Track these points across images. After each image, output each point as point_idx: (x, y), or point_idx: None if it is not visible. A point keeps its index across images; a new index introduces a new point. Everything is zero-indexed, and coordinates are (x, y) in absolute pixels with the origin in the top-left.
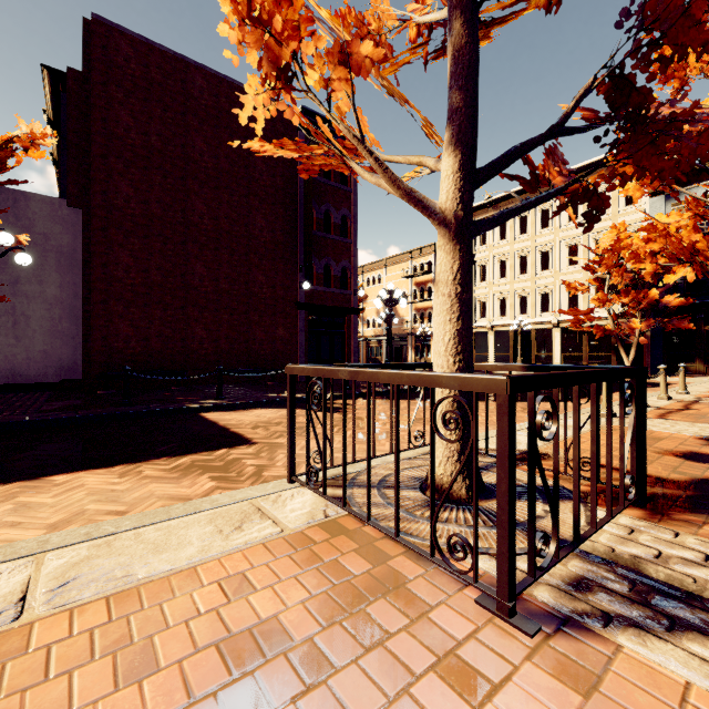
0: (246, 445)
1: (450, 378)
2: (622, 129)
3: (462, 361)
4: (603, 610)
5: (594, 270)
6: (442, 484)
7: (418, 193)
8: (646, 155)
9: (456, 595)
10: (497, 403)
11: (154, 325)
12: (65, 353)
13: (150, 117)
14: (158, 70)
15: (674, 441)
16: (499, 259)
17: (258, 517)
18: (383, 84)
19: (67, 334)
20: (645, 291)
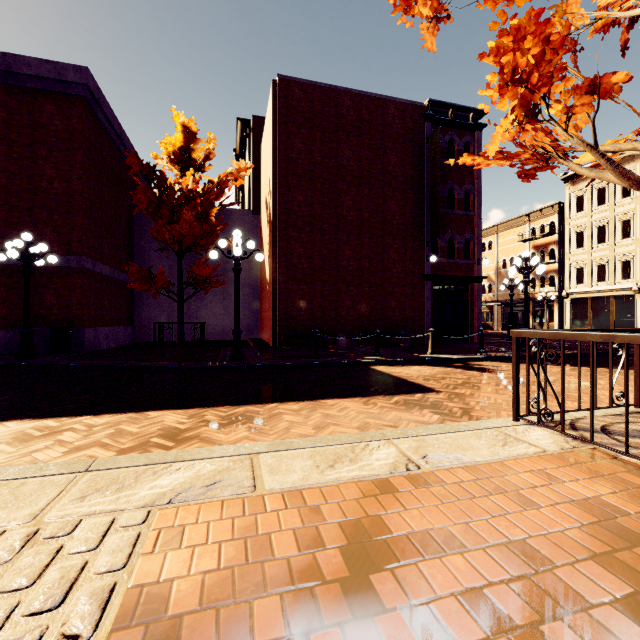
0: (434, 392)
1: None
2: None
3: None
4: None
5: None
6: None
7: None
8: None
9: None
10: None
11: (316, 298)
12: (251, 319)
13: (313, 140)
14: (319, 102)
15: None
16: None
17: (514, 440)
18: None
19: (251, 305)
20: None
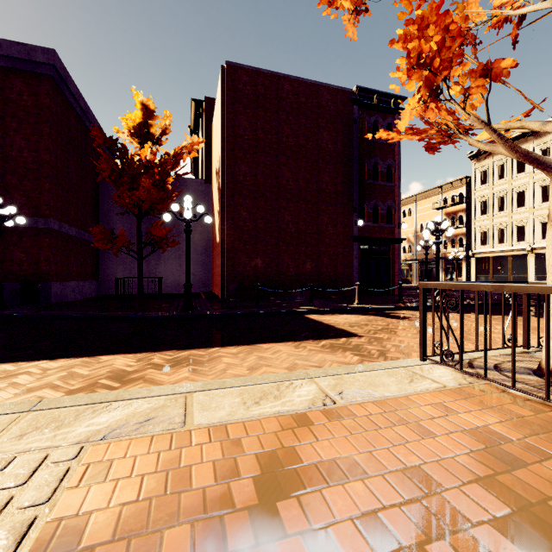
0: (356, 337)
1: None
2: None
3: None
4: None
5: None
6: None
7: (533, 153)
8: None
9: None
10: None
11: (259, 256)
12: (203, 275)
13: (257, 119)
14: (262, 86)
15: None
16: (540, 184)
17: (419, 377)
18: None
19: (204, 263)
20: None
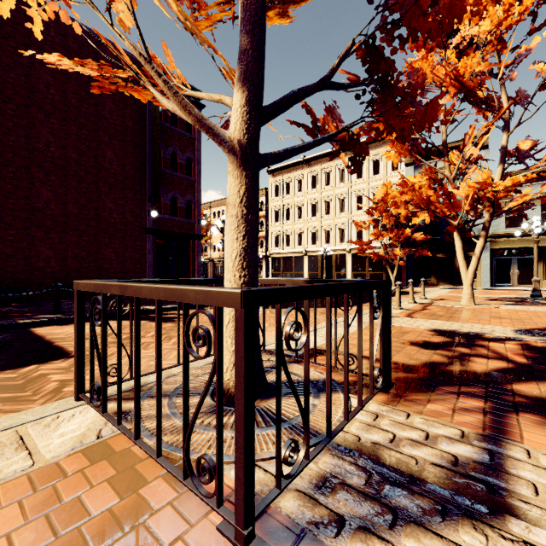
0: (62, 359)
1: (196, 292)
2: (375, 90)
3: (247, 276)
4: (339, 514)
5: (372, 214)
6: (228, 389)
7: (209, 121)
8: (392, 115)
9: (203, 521)
10: (235, 318)
11: None
12: None
13: None
14: None
15: (414, 334)
16: (311, 203)
17: (12, 450)
18: (184, 21)
19: None
20: (402, 230)
